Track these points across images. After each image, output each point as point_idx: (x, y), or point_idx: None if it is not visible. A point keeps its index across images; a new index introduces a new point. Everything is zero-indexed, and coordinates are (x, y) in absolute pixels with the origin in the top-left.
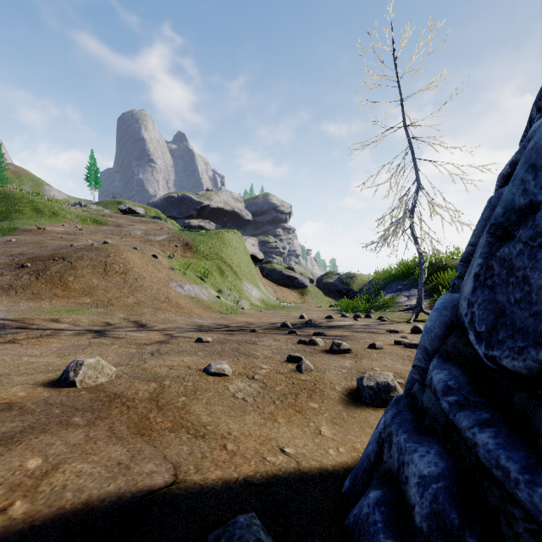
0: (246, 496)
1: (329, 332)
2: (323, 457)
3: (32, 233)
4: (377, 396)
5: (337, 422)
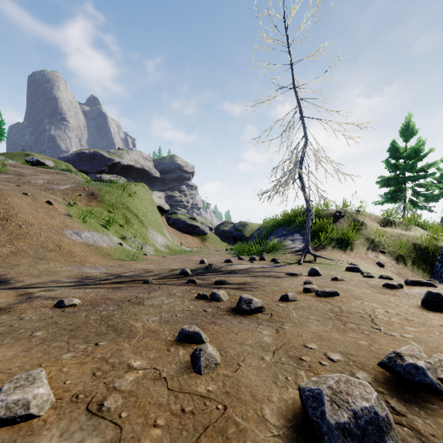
0: None
1: (231, 278)
2: None
3: None
4: None
5: None
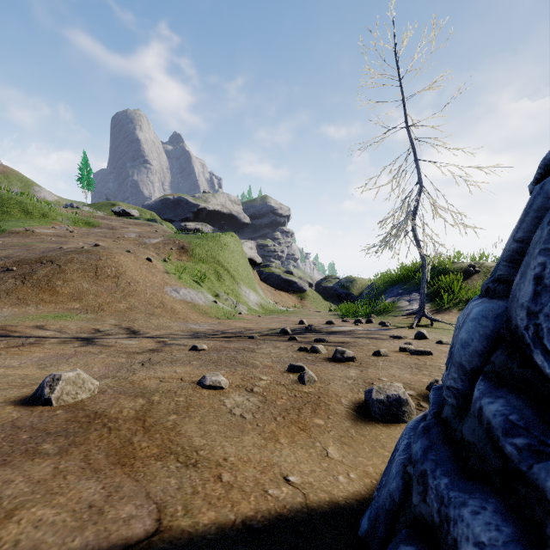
0: (244, 548)
1: (331, 338)
2: (333, 486)
3: (20, 235)
4: (387, 411)
5: (345, 441)
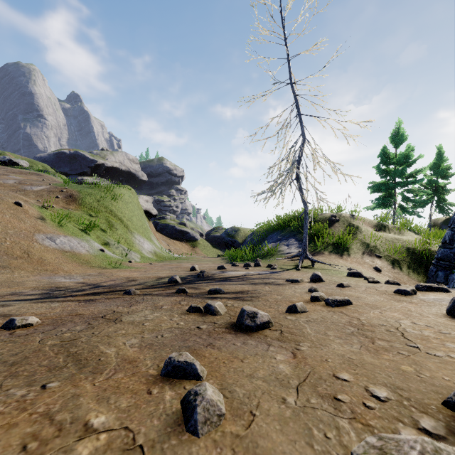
0: None
1: (227, 287)
2: None
3: None
4: None
5: None
